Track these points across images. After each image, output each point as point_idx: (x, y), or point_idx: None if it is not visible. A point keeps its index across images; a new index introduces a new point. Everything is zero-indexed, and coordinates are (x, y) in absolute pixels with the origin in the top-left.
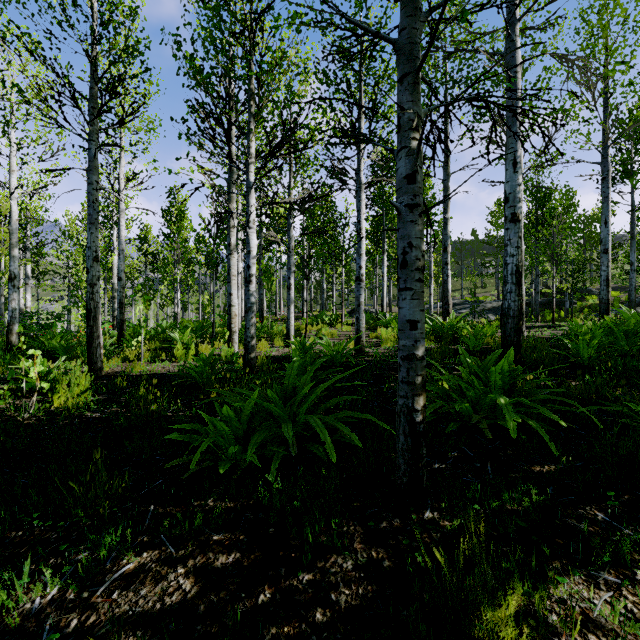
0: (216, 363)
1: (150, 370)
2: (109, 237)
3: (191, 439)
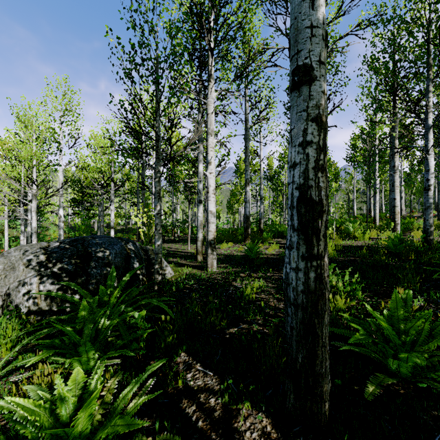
0: (403, 240)
1: (345, 243)
2: (279, 172)
3: (439, 270)
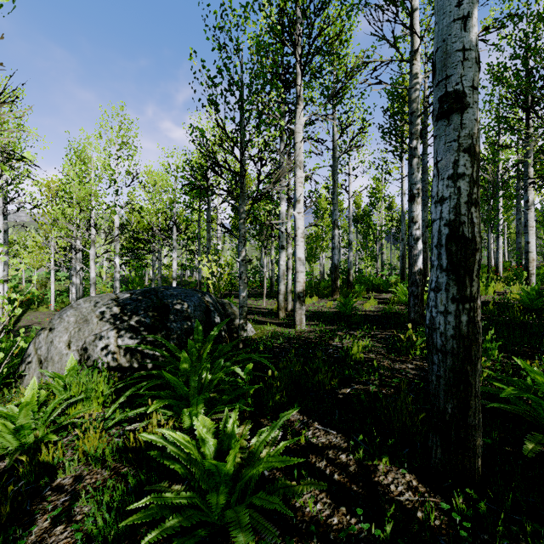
0: (541, 294)
1: None
2: (369, 211)
3: None
